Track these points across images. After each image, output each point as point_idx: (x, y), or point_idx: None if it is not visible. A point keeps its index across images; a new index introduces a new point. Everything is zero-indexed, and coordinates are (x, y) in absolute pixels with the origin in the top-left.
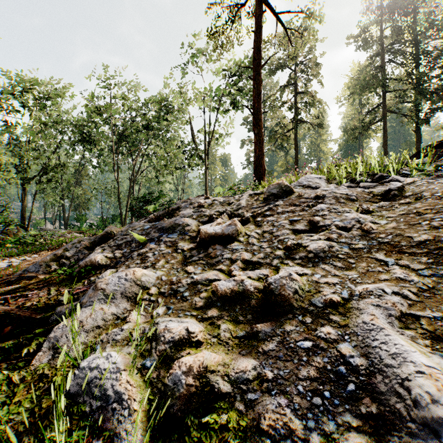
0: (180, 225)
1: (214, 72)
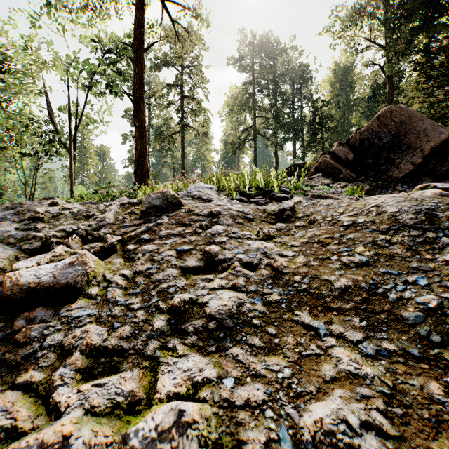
0: None
1: (83, 38)
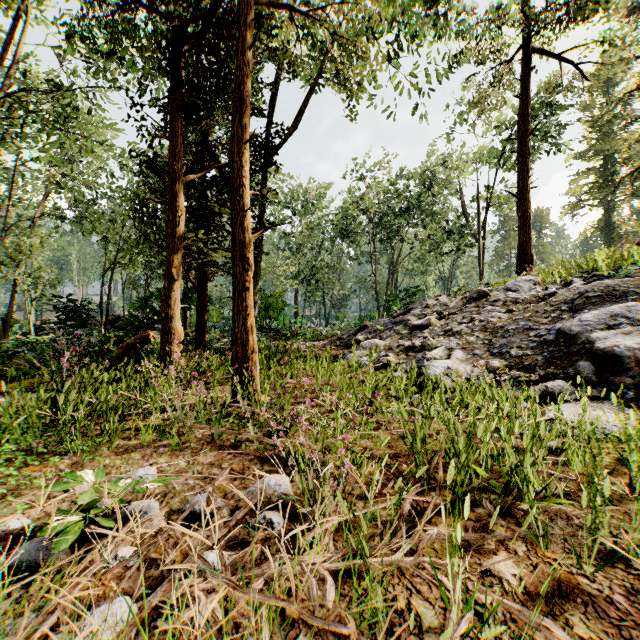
0: (405, 321)
1: (485, 133)
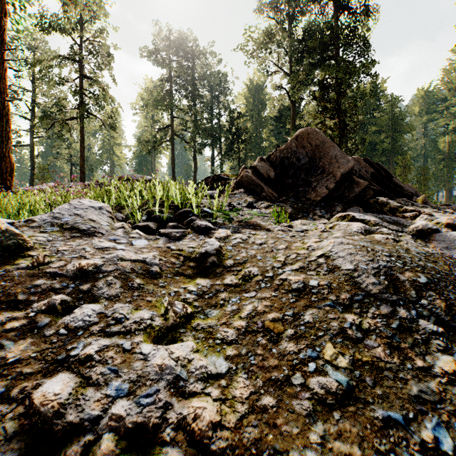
0: None
1: None
